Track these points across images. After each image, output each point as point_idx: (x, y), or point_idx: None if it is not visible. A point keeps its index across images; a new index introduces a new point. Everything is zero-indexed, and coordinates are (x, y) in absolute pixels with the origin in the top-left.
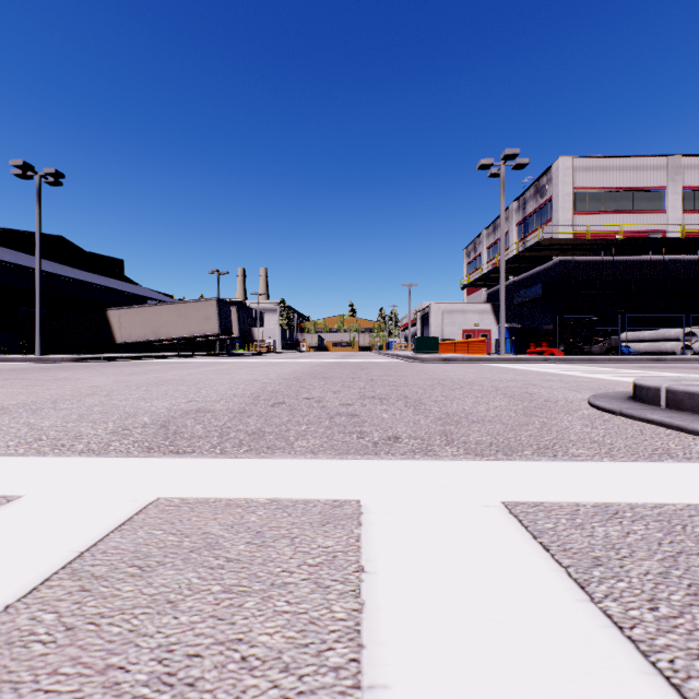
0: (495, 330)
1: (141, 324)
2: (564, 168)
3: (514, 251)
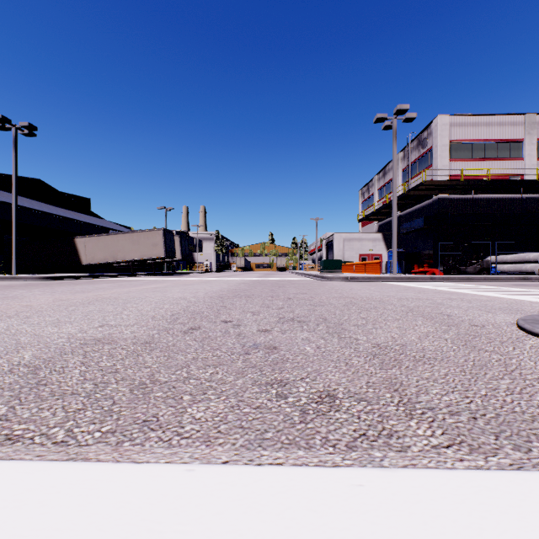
0: (385, 254)
1: (102, 250)
2: (441, 124)
3: (401, 191)
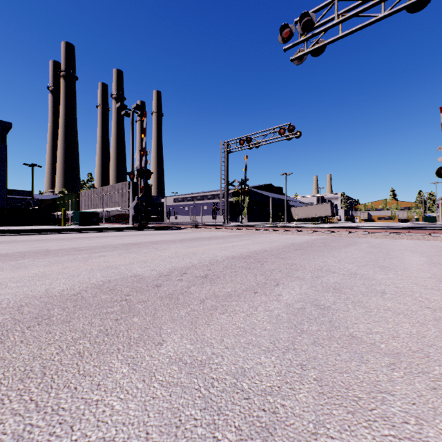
0: None
1: (302, 212)
2: None
3: None
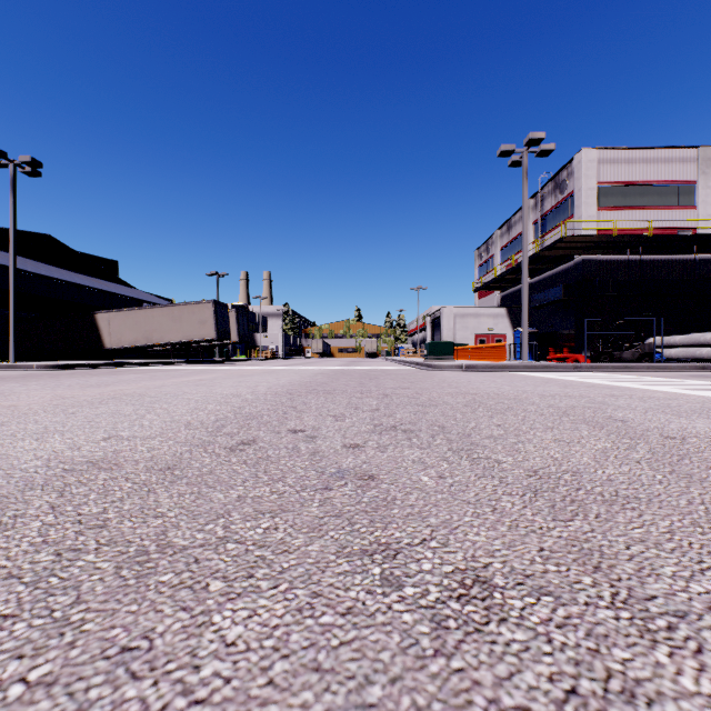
0: (510, 335)
1: (132, 329)
2: (586, 161)
3: (531, 251)
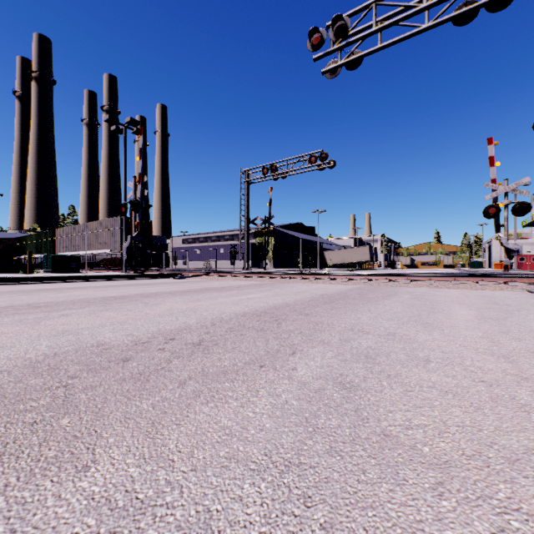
0: None
1: (337, 257)
2: None
3: None
